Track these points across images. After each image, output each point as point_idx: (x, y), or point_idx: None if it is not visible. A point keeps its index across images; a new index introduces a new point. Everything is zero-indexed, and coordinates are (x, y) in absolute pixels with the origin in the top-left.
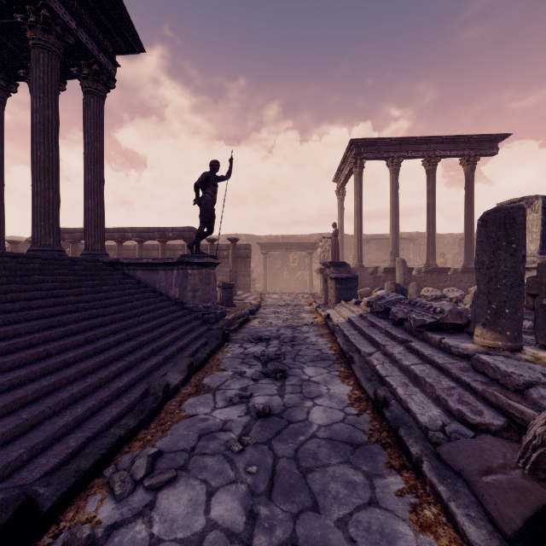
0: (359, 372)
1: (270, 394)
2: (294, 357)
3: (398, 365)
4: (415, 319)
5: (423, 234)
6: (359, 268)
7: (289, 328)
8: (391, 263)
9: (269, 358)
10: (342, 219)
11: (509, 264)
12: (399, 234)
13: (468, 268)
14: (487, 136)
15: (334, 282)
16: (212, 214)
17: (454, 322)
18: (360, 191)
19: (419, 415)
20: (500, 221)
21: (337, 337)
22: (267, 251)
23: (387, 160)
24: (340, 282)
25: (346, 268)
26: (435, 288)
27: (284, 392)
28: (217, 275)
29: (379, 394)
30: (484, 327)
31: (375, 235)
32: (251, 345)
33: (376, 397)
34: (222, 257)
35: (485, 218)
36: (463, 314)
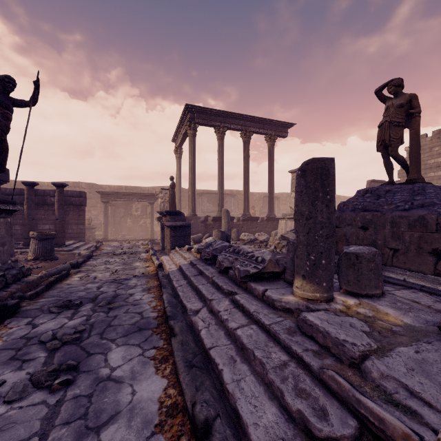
0: (179, 352)
1: (21, 439)
2: (104, 330)
3: (225, 327)
4: (240, 270)
5: (240, 191)
6: (193, 217)
7: (115, 282)
8: (218, 213)
9: (61, 342)
10: (180, 175)
11: (325, 214)
12: (224, 190)
13: (271, 217)
14: (282, 123)
15: (170, 230)
16: (2, 145)
17: (273, 271)
18: (194, 151)
19: (252, 429)
20: (317, 171)
21: (163, 292)
22: (108, 199)
23: (215, 128)
24: (175, 230)
25: (181, 217)
26: (249, 233)
27: (53, 424)
28: (42, 223)
29: (198, 417)
30: (304, 278)
31: (207, 190)
32: (48, 317)
33: (194, 421)
34: (49, 203)
35: (304, 168)
36: (280, 261)
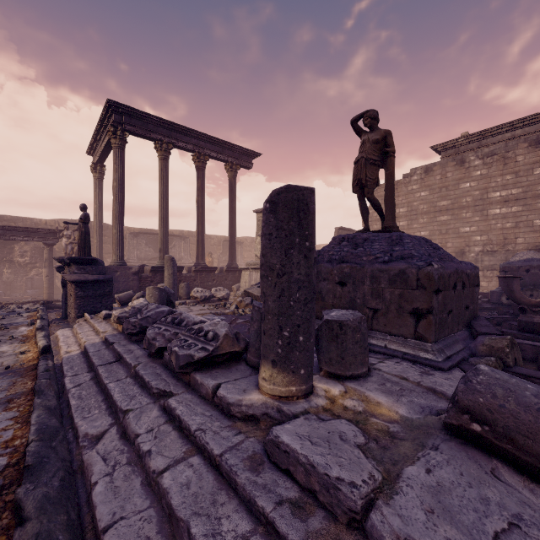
0: None
1: None
2: None
3: (144, 468)
4: (179, 355)
5: (194, 233)
6: (120, 266)
7: None
8: (160, 261)
9: None
10: (100, 204)
11: (303, 269)
12: (171, 231)
13: (232, 267)
14: (245, 150)
15: (74, 288)
16: None
17: (231, 351)
18: (121, 170)
19: None
20: (293, 205)
21: (35, 407)
22: None
23: (156, 143)
24: (85, 287)
25: (98, 266)
26: (204, 288)
27: None
28: None
29: None
30: (274, 366)
31: (146, 229)
32: None
33: None
34: None
35: (274, 199)
36: (241, 335)
